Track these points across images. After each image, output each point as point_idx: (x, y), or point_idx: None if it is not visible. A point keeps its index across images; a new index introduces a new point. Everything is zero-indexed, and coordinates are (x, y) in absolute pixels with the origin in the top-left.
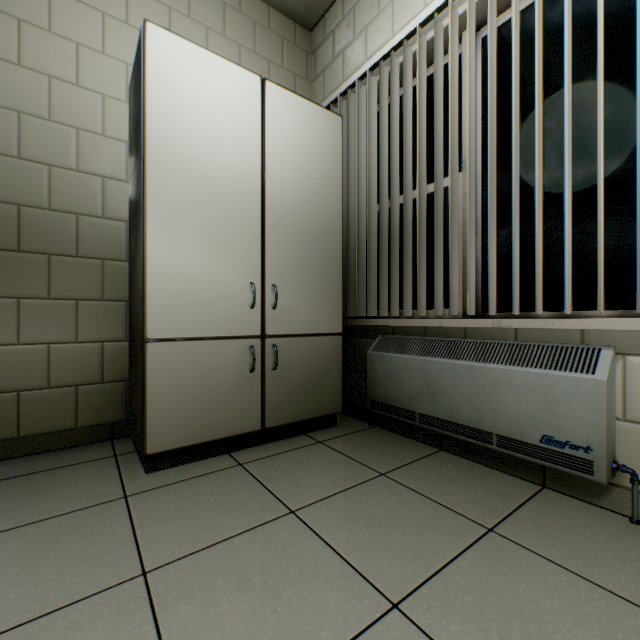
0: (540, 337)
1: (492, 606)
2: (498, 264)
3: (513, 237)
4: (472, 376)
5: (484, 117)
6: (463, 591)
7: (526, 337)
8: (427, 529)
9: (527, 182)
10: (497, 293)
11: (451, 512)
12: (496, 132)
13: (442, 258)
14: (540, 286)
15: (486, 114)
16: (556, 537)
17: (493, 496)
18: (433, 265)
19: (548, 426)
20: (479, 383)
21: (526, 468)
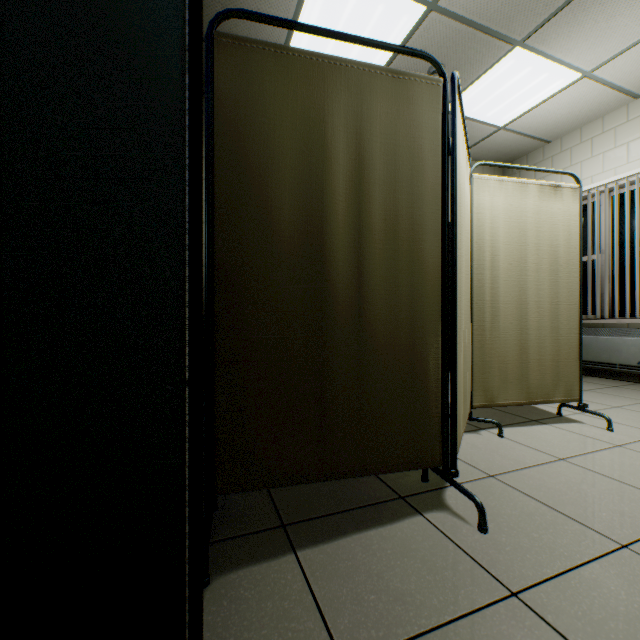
0: (638, 327)
1: (614, 391)
2: (619, 296)
3: (625, 289)
4: (606, 342)
5: (612, 230)
6: (605, 390)
7: (632, 327)
8: (590, 385)
9: (634, 262)
10: (619, 308)
11: (599, 384)
12: (618, 238)
13: (590, 293)
14: (637, 307)
15: (613, 229)
16: (639, 388)
17: (616, 383)
18: (584, 294)
19: (639, 358)
20: (610, 345)
21: (632, 377)
